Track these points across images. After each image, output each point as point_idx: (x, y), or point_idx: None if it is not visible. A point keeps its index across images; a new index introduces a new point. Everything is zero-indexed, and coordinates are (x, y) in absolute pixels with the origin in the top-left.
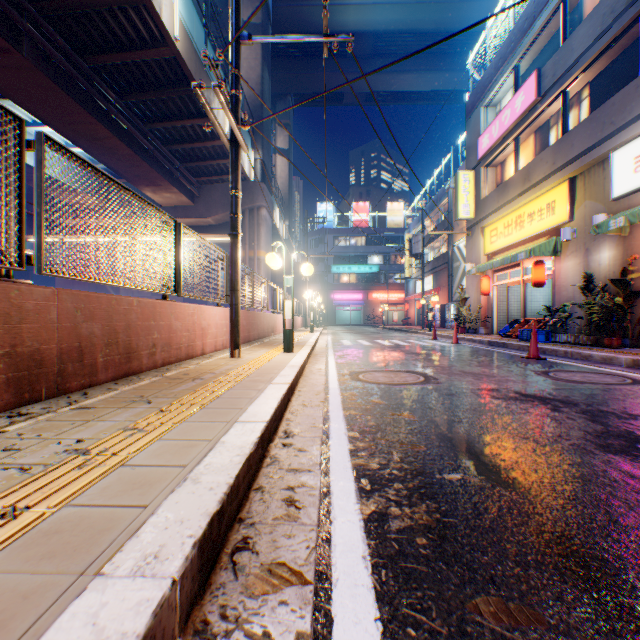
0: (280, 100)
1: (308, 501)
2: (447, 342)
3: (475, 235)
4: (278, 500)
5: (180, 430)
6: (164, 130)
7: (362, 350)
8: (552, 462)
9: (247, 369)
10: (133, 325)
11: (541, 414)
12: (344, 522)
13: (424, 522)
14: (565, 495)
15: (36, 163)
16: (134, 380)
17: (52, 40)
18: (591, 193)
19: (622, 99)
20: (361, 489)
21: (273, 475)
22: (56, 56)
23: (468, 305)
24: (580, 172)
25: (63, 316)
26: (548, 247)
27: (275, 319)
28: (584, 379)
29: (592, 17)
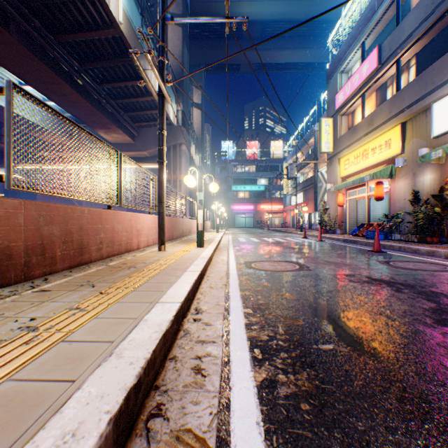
0: (195, 69)
1: (212, 369)
2: (314, 239)
3: (333, 164)
4: (188, 368)
5: (113, 309)
6: (113, 89)
7: (253, 245)
8: (402, 334)
9: (169, 260)
10: (84, 228)
11: (388, 294)
12: (241, 389)
13: (306, 388)
14: (417, 363)
15: (6, 104)
16: (85, 268)
17: (31, 23)
18: (417, 133)
19: (440, 65)
20: (254, 358)
21: (185, 346)
22: (34, 35)
23: (328, 213)
24: (409, 118)
25: (28, 221)
26: (386, 172)
27: (191, 223)
28: (416, 267)
29: (418, 7)
